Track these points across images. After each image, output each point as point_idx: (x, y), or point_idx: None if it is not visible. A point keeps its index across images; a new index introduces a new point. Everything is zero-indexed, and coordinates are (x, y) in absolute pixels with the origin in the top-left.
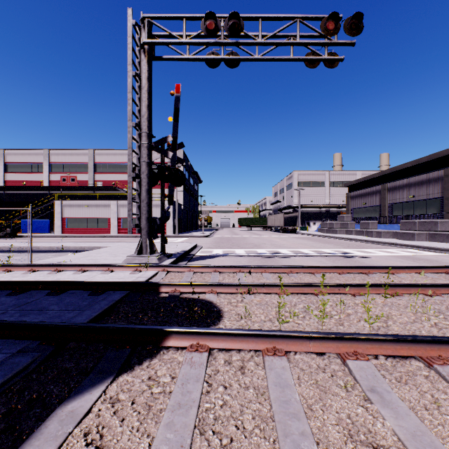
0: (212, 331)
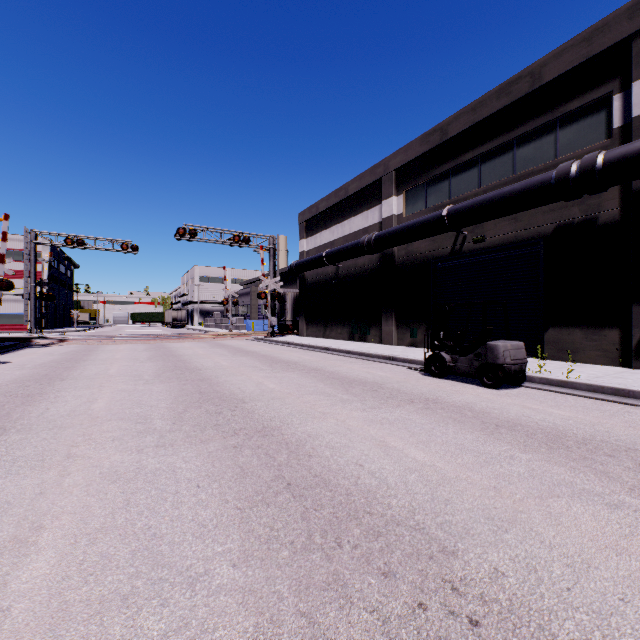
0: (63, 338)
